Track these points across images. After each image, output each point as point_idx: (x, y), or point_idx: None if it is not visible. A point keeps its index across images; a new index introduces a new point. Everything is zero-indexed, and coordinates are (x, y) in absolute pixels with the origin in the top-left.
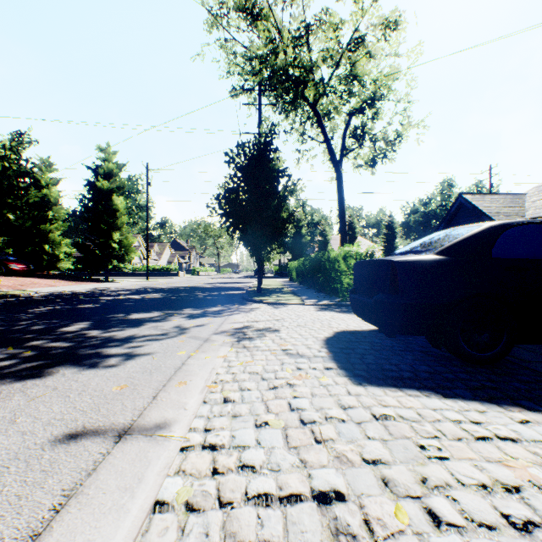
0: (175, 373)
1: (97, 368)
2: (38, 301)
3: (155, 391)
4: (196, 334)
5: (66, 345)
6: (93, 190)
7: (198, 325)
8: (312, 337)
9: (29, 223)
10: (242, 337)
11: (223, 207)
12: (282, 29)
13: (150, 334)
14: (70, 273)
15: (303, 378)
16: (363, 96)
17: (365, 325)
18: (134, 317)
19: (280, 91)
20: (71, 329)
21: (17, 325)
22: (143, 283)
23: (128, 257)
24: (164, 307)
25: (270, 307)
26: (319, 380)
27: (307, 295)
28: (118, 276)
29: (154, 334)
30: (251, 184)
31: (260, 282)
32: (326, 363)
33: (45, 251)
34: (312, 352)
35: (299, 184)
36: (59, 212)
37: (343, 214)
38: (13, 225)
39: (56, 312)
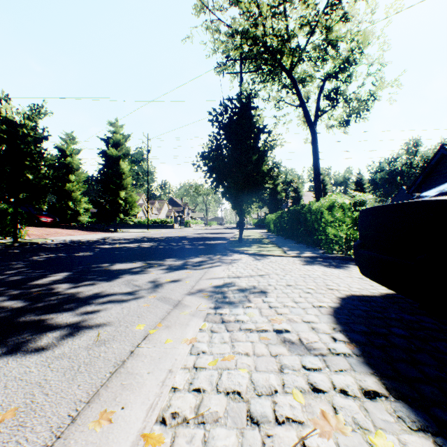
0: (110, 378)
1: (12, 356)
2: (47, 249)
3: (47, 441)
4: (168, 295)
5: (17, 305)
6: (105, 157)
7: (174, 280)
8: (311, 307)
9: (43, 182)
10: (220, 301)
11: (207, 163)
12: (261, 2)
13: (117, 291)
14: (91, 224)
15: (333, 431)
16: (337, 61)
17: (371, 287)
18: (115, 267)
19: (259, 62)
20: (44, 281)
21: (0, 275)
22: (143, 233)
23: (132, 212)
24: (149, 257)
25: (252, 259)
26: (372, 444)
27: (287, 245)
28: (126, 227)
29: (121, 293)
30: (232, 140)
31: (241, 233)
32: (360, 376)
33: (69, 207)
34: (322, 341)
35: (279, 139)
36: (80, 176)
37: (318, 170)
38: (32, 184)
39: (50, 260)
